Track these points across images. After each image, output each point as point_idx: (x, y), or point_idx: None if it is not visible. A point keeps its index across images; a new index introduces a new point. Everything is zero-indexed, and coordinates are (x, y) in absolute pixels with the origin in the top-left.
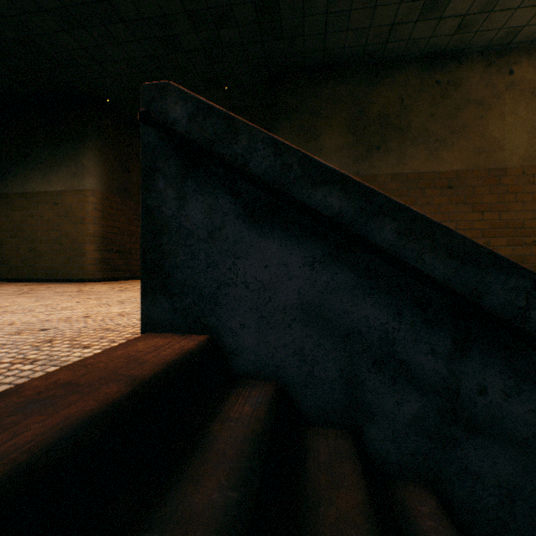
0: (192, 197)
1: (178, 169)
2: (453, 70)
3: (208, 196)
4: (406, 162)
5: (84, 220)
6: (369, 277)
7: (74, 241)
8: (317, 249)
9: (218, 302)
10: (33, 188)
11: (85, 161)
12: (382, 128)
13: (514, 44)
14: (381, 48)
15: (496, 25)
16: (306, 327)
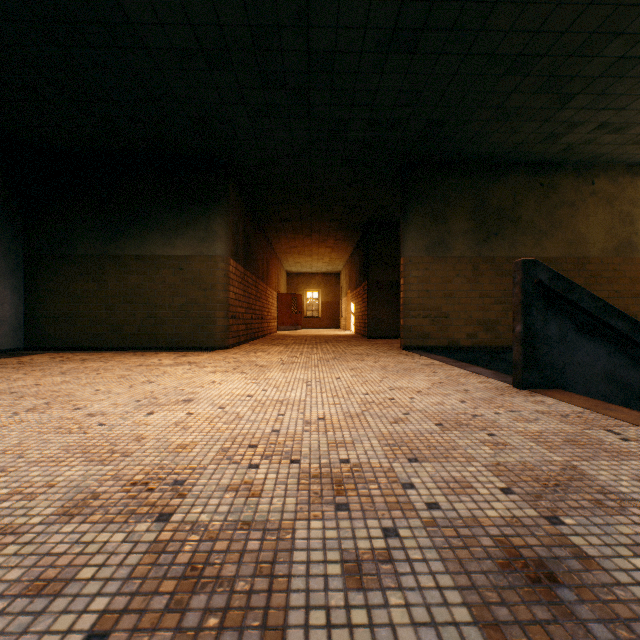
0: (550, 320)
1: (543, 305)
2: (552, 176)
3: (559, 320)
4: (517, 247)
5: (214, 287)
6: (634, 360)
7: (202, 308)
8: (611, 346)
9: (564, 373)
10: (152, 250)
11: (215, 226)
12: (499, 218)
13: (595, 162)
14: (503, 155)
15: (588, 151)
16: (606, 383)
